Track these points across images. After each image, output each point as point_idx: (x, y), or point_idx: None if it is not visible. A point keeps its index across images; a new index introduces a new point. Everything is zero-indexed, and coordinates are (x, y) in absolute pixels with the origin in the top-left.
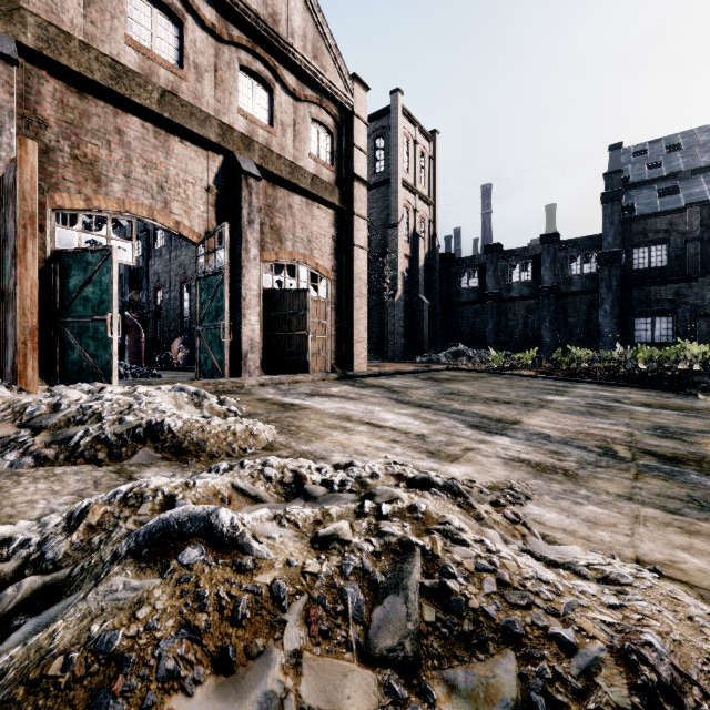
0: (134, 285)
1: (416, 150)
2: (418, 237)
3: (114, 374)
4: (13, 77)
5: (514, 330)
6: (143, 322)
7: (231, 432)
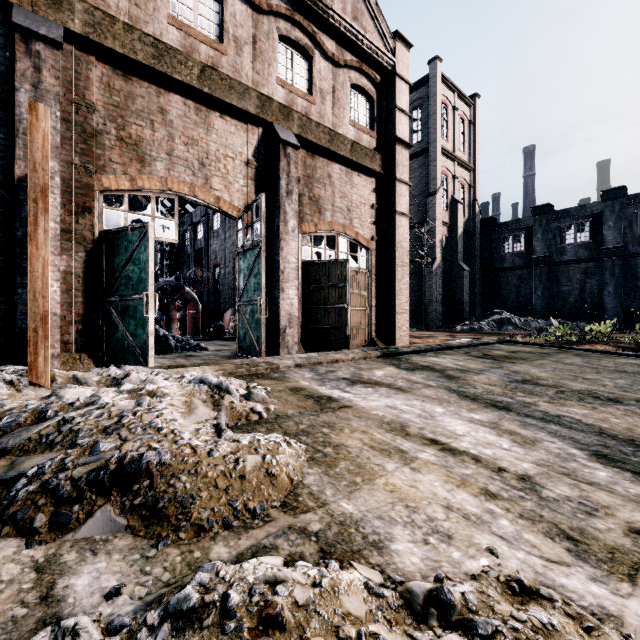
0: (198, 263)
1: (455, 116)
2: (458, 204)
3: (150, 354)
4: (59, 60)
5: (567, 295)
6: (201, 295)
7: (237, 473)
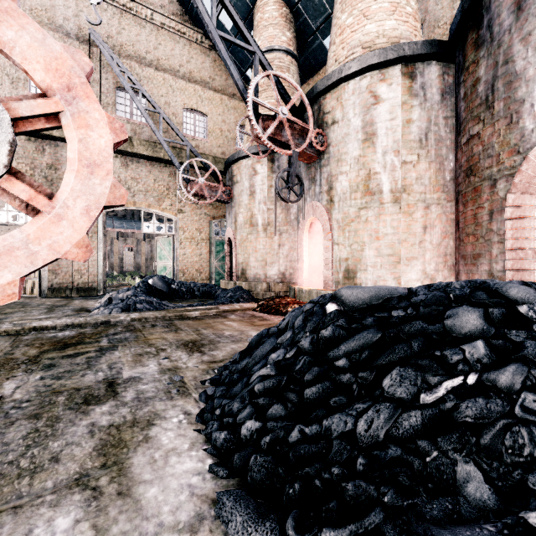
0: None
1: None
2: None
3: None
4: None
5: None
6: None
7: None
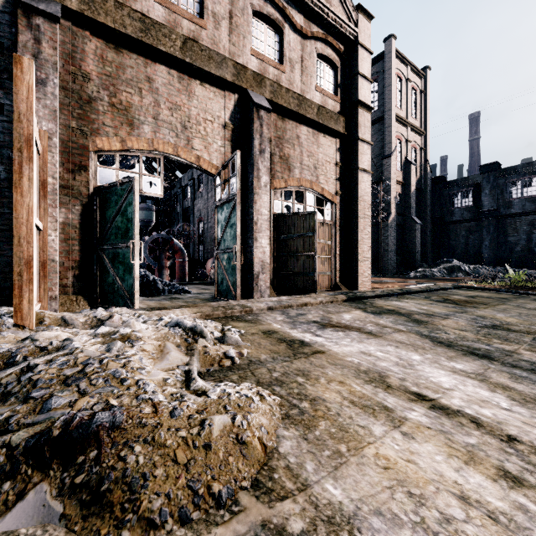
0: (186, 220)
1: (408, 87)
2: (410, 165)
3: (136, 297)
4: (56, 33)
5: (514, 245)
6: (187, 246)
7: (201, 441)
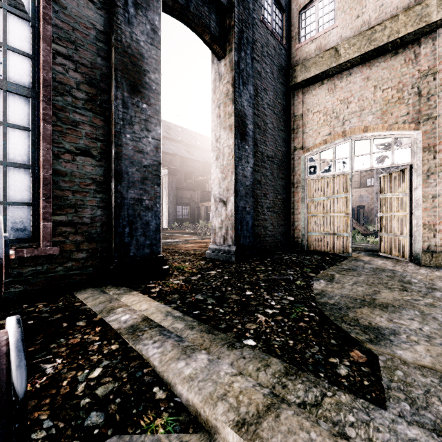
0: None
1: None
2: None
3: None
4: None
5: None
6: None
7: None
